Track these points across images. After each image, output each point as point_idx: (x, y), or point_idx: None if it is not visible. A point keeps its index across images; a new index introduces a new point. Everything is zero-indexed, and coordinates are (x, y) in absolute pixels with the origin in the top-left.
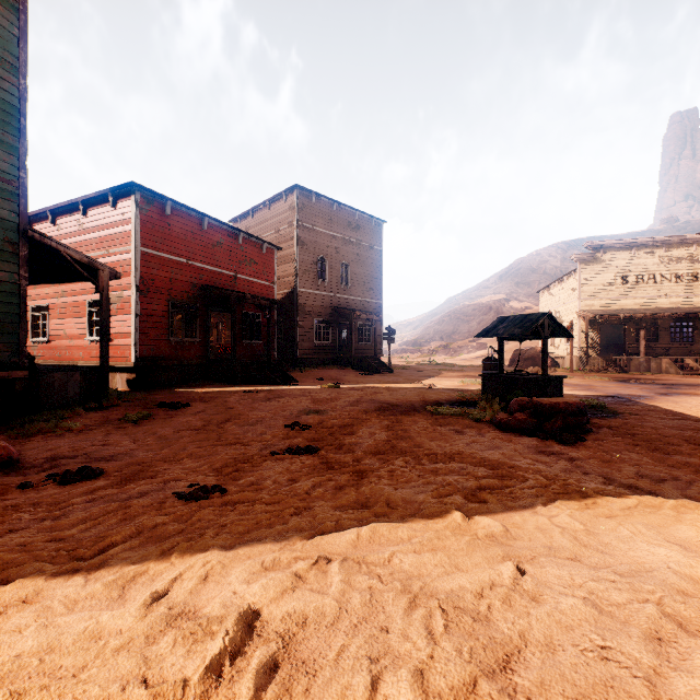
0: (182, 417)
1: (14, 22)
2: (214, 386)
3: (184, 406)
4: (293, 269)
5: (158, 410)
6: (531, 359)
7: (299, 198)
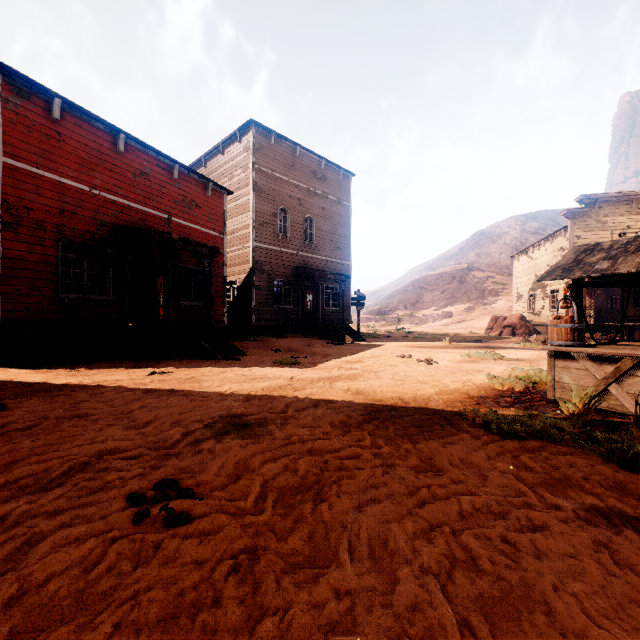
0: None
1: None
2: (123, 362)
3: None
4: (248, 220)
5: None
6: (511, 326)
7: (255, 137)
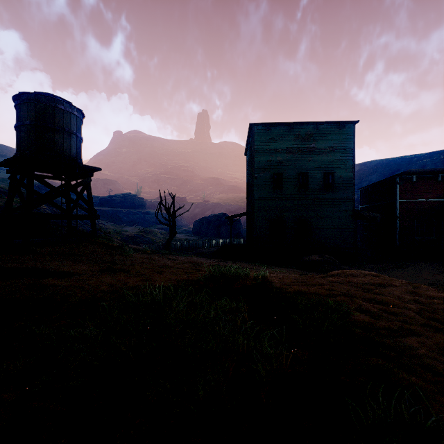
0: (395, 272)
1: (351, 155)
2: (438, 263)
3: (403, 268)
4: None
5: (391, 268)
6: None
7: None
